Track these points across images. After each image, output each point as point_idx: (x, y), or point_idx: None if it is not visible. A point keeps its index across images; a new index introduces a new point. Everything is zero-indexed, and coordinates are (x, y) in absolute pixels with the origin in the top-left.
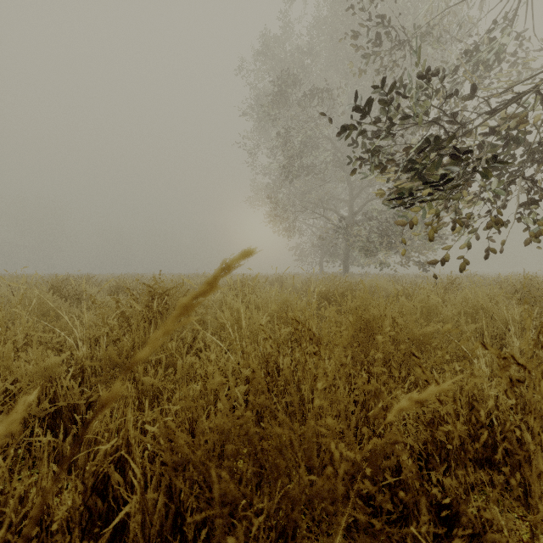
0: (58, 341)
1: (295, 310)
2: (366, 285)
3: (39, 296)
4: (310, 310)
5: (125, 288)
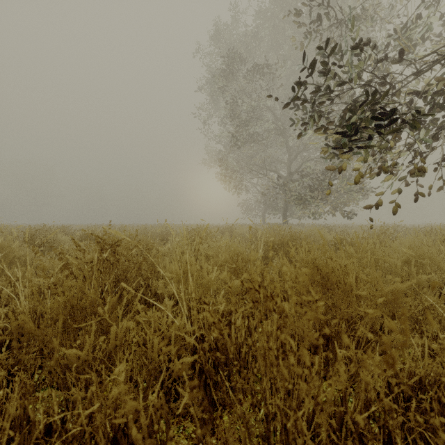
0: (13, 290)
1: (253, 272)
2: (306, 234)
3: (6, 245)
4: (273, 272)
5: (94, 237)
